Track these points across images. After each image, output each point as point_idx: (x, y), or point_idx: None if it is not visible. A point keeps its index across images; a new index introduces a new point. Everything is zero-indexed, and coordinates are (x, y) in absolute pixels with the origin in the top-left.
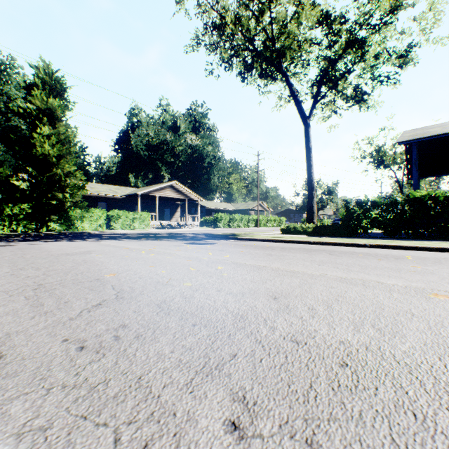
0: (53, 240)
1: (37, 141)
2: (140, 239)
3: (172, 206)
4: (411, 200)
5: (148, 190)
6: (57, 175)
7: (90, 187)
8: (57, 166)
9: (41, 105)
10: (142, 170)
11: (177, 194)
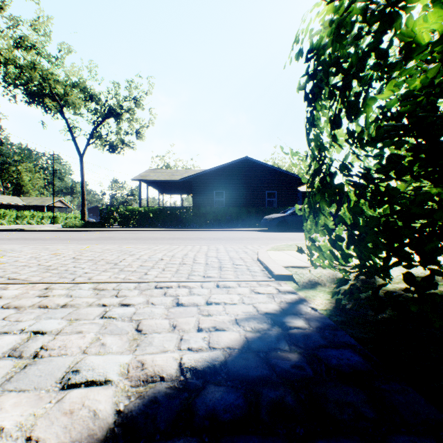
0: None
1: None
2: None
3: None
4: (128, 210)
5: None
6: None
7: None
8: None
9: None
10: None
11: None
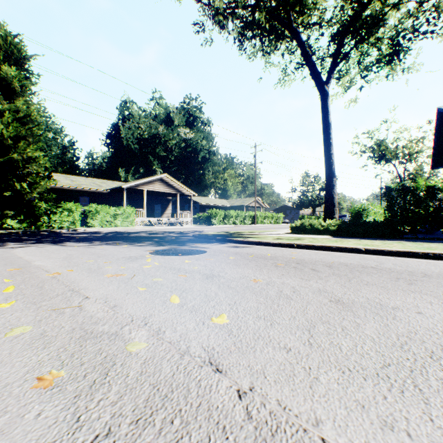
0: None
1: None
2: (94, 242)
3: (163, 202)
4: None
5: (134, 183)
6: (15, 160)
7: (71, 180)
8: (14, 150)
9: None
10: (133, 164)
11: (168, 188)
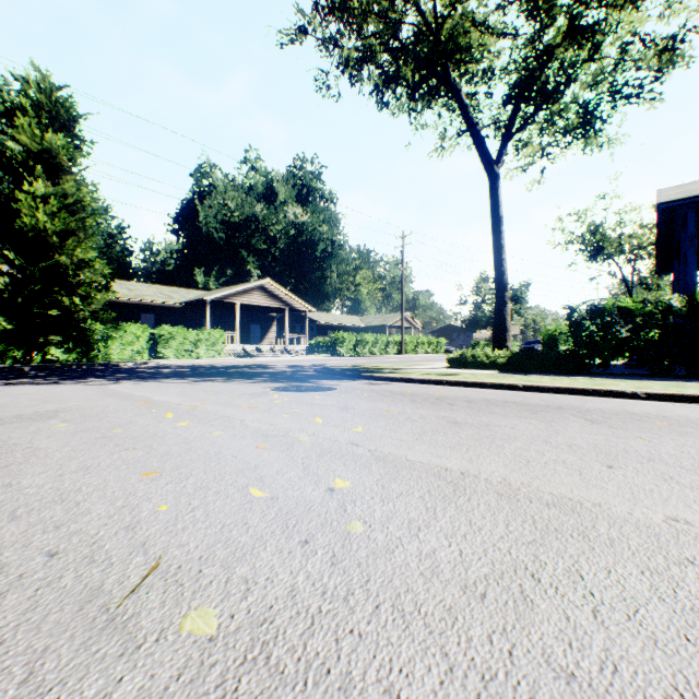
0: (25, 382)
1: (24, 206)
2: (192, 379)
3: (264, 320)
4: None
5: (223, 294)
6: (62, 265)
7: (127, 289)
8: (60, 250)
9: (33, 145)
10: (216, 262)
11: (272, 301)
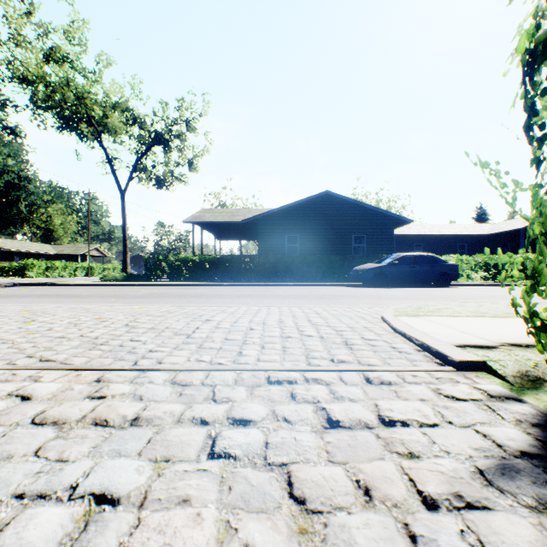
0: None
1: None
2: None
3: None
4: (179, 259)
5: None
6: None
7: None
8: None
9: None
10: None
11: None
